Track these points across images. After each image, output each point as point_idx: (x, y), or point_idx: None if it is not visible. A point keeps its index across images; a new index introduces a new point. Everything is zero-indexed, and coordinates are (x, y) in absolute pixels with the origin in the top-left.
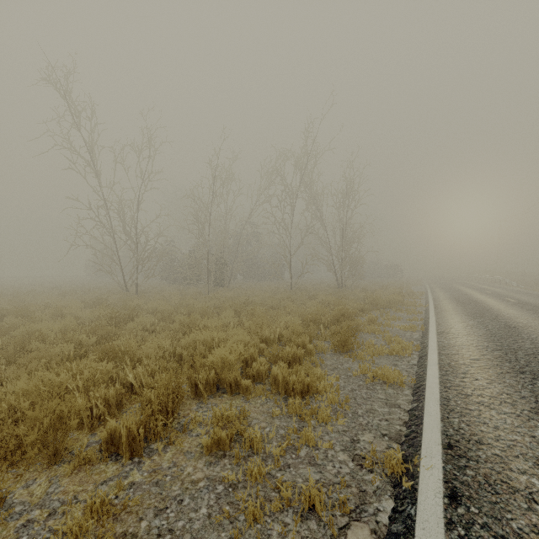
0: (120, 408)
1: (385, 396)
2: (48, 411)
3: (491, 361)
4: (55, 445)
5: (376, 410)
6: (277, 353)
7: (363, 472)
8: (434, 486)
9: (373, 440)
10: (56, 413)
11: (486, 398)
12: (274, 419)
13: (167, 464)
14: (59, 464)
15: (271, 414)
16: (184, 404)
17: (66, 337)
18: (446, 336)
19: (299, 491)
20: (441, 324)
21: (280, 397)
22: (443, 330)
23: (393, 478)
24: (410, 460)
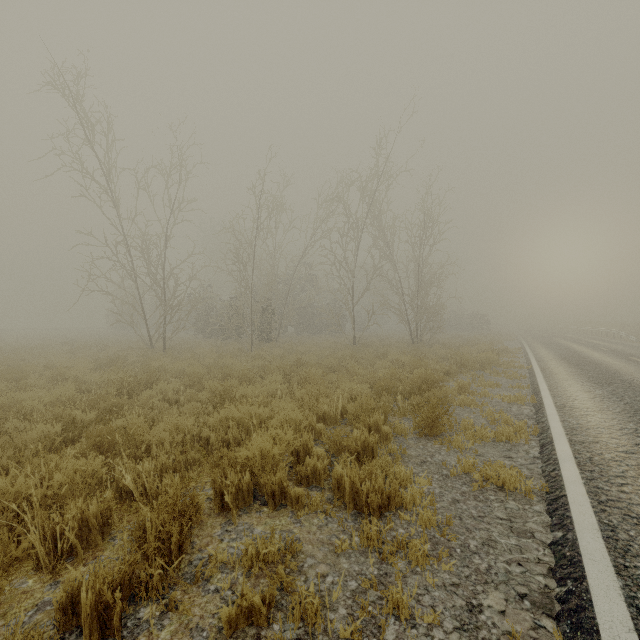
0: (108, 530)
1: (506, 514)
2: None
3: None
4: None
5: (498, 542)
6: (340, 439)
7: None
8: None
9: (506, 609)
10: None
11: None
12: (339, 558)
13: None
14: None
15: (334, 547)
16: (202, 525)
17: (53, 413)
18: (571, 412)
19: None
20: (558, 394)
21: (348, 514)
22: (563, 403)
23: None
24: None
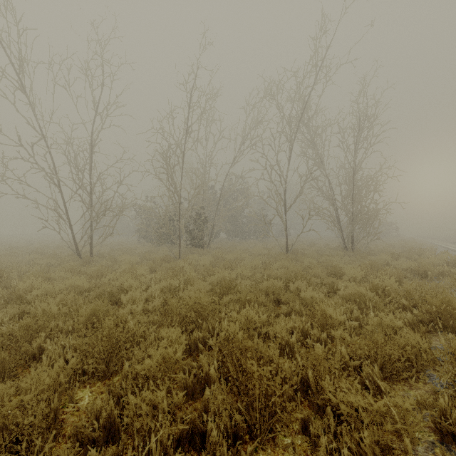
0: None
1: None
2: None
3: None
4: None
5: None
6: None
7: None
8: None
9: None
10: None
11: None
12: None
13: None
14: None
15: None
16: None
17: None
18: None
19: None
20: None
21: None
22: None
23: None
24: None
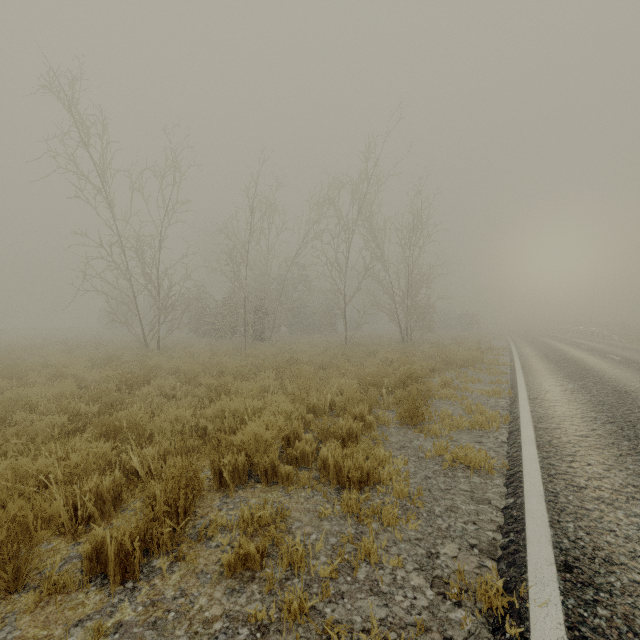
0: (119, 503)
1: (469, 486)
2: (4, 519)
3: (604, 439)
4: (16, 565)
5: (459, 508)
6: (328, 427)
7: (447, 607)
8: (554, 635)
9: (458, 555)
10: (16, 521)
11: (606, 492)
12: (322, 521)
13: (171, 592)
14: (21, 592)
15: (319, 514)
16: (203, 499)
17: (59, 406)
18: (541, 404)
19: (357, 638)
20: (533, 388)
21: (331, 488)
22: (536, 396)
23: (491, 617)
24: (513, 588)
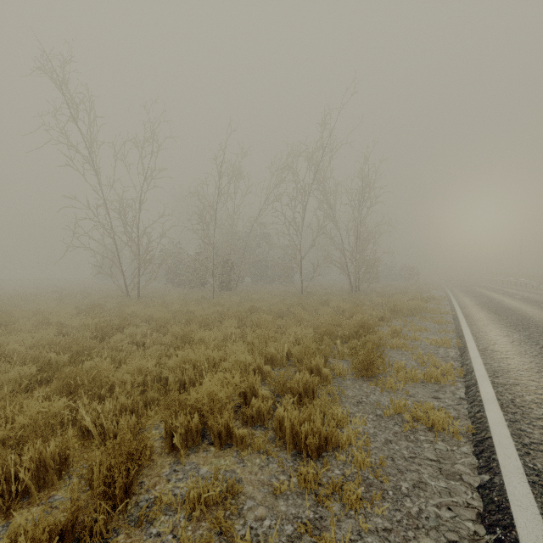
0: (65, 468)
1: (435, 455)
2: None
3: None
4: None
5: (428, 484)
6: (284, 381)
7: None
8: None
9: None
10: None
11: None
12: (277, 500)
13: None
14: None
15: (274, 489)
16: (152, 465)
17: (31, 355)
18: (493, 356)
19: None
20: (480, 338)
21: (288, 454)
22: (485, 347)
23: None
24: None
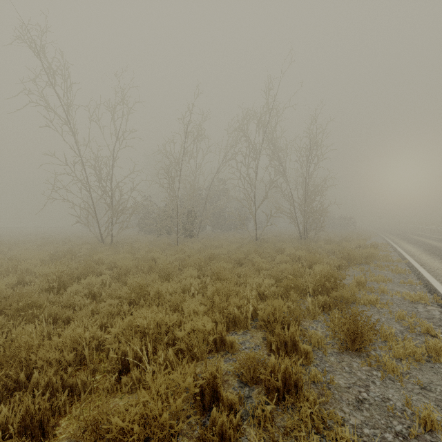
0: None
1: None
2: None
3: None
4: None
5: None
6: (255, 365)
7: None
8: None
9: None
10: None
11: None
12: None
13: None
14: None
15: None
16: None
17: None
18: None
19: None
20: None
21: None
22: None
23: None
24: None
